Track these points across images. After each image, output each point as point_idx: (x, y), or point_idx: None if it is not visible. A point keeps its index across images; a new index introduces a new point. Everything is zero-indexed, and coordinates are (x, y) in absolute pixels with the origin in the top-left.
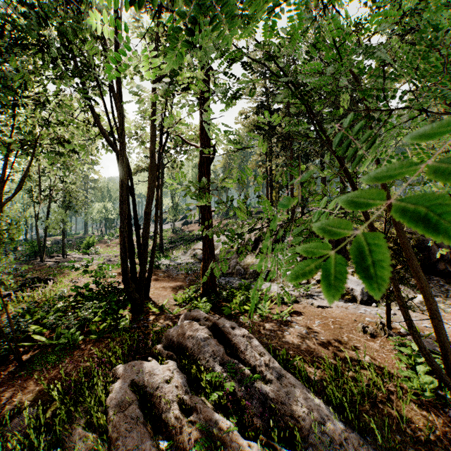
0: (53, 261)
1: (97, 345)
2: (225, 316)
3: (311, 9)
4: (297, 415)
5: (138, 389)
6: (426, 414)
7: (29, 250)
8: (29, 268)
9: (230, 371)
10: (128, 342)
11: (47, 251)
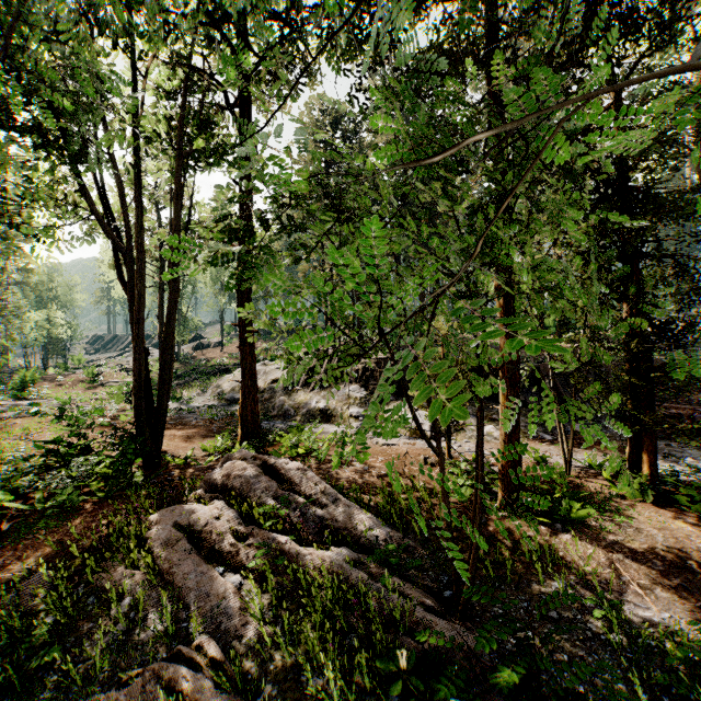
0: None
1: (108, 504)
2: None
3: (385, 60)
4: (350, 527)
5: (183, 529)
6: (460, 514)
7: None
8: None
9: (285, 502)
10: (151, 497)
11: None
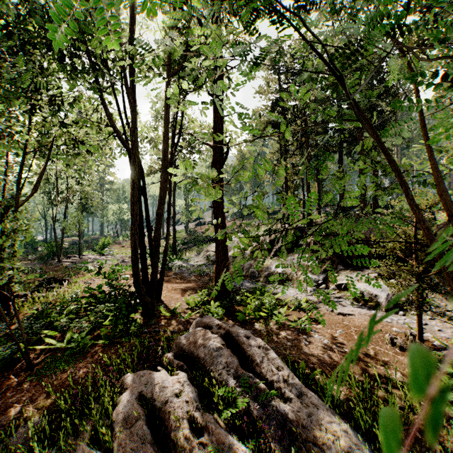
0: (70, 261)
1: (107, 350)
2: (239, 322)
3: None
4: (321, 442)
5: (146, 402)
6: None
7: (48, 250)
8: (47, 268)
9: (245, 385)
10: (138, 348)
11: (65, 251)
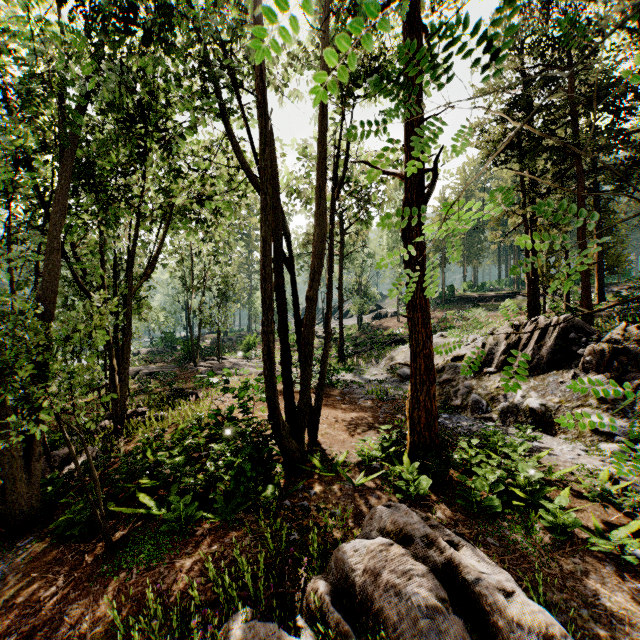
0: (207, 366)
1: (220, 536)
2: (463, 512)
3: None
4: None
5: None
6: None
7: (184, 351)
8: (182, 373)
9: None
10: (270, 543)
11: (204, 352)
